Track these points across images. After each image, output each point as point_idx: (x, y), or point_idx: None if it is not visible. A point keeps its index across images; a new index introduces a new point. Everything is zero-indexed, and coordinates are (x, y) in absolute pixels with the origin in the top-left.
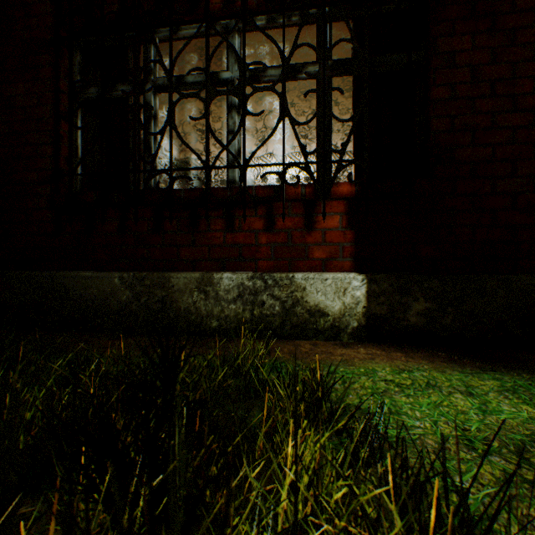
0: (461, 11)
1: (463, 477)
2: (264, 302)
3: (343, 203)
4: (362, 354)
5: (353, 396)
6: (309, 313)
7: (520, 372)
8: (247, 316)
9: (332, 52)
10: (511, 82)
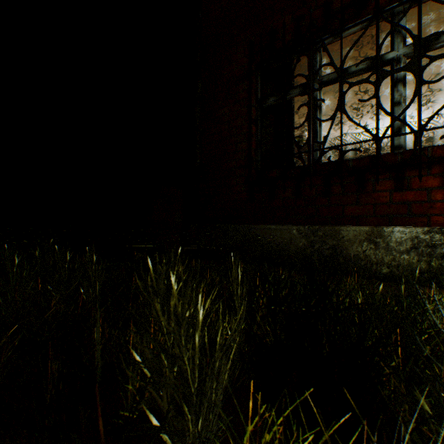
0: None
1: None
2: (443, 254)
3: None
4: None
5: None
6: None
7: None
8: (421, 266)
9: None
10: None
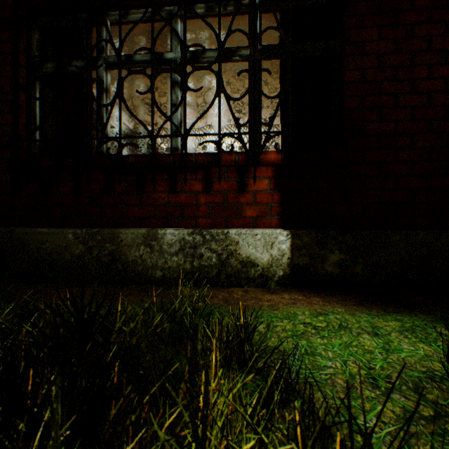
0: (369, 7)
1: (367, 416)
2: (203, 254)
3: (271, 169)
4: (286, 300)
5: (275, 339)
6: (242, 264)
7: (417, 313)
8: (187, 267)
9: (264, 41)
10: (410, 68)
